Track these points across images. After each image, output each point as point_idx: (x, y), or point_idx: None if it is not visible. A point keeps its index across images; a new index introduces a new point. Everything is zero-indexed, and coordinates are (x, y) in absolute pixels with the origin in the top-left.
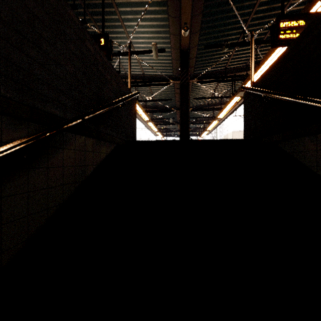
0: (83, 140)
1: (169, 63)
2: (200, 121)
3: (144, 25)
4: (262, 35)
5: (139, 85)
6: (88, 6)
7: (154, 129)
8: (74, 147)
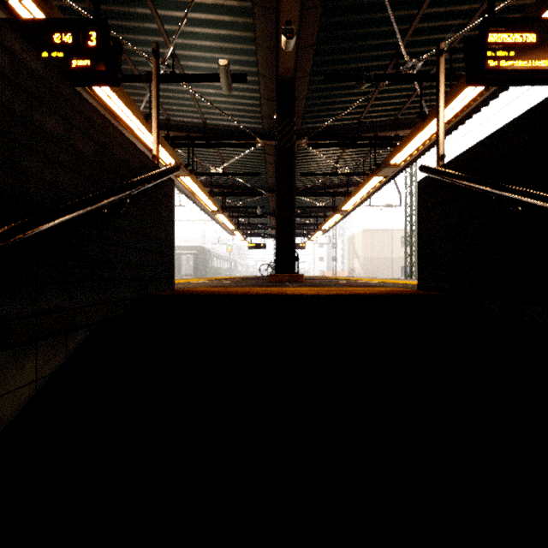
0: None
1: (255, 106)
2: (311, 213)
3: (202, 21)
4: (427, 65)
5: (196, 144)
6: None
7: (227, 226)
8: None
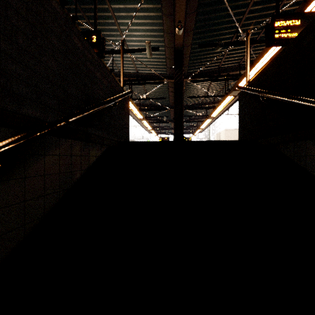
0: (69, 143)
1: (163, 62)
2: (194, 119)
3: (138, 23)
4: (255, 35)
5: (133, 83)
6: (80, 3)
7: (148, 127)
8: (58, 152)
